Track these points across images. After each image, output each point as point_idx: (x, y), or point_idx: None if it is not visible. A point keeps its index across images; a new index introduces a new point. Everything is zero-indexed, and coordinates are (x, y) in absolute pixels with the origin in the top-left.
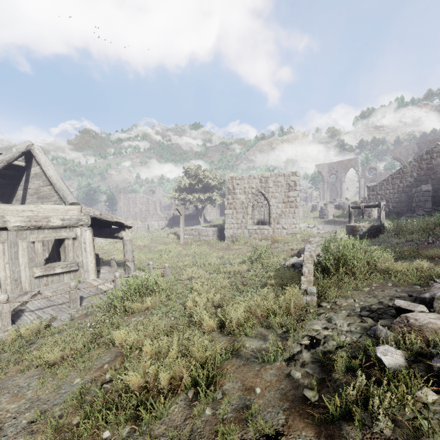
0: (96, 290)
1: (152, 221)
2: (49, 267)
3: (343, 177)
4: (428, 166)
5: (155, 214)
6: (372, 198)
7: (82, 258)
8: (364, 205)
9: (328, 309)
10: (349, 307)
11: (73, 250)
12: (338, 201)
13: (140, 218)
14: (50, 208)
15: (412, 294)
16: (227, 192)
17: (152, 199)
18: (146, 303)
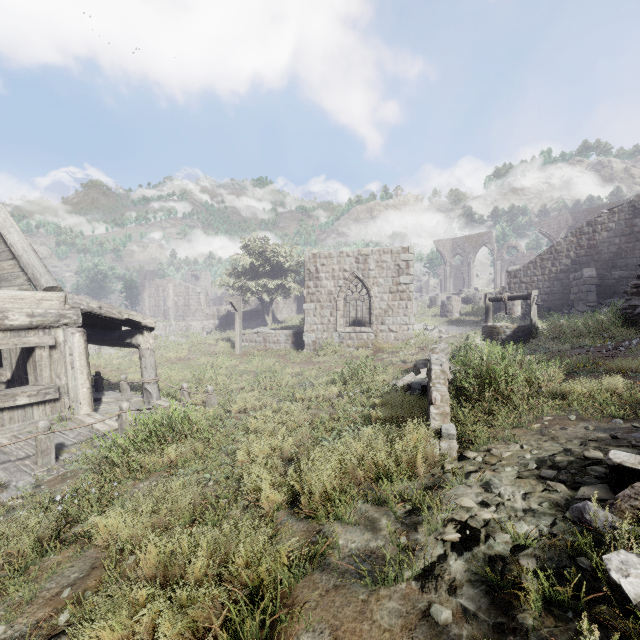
0: (90, 432)
1: (193, 320)
2: (4, 396)
3: (472, 259)
4: (590, 242)
5: (199, 310)
6: (514, 287)
7: (67, 380)
8: (507, 296)
9: (480, 463)
10: (516, 460)
11: (50, 366)
12: (466, 292)
13: (175, 316)
14: (7, 296)
15: (616, 434)
16: (308, 276)
17: (193, 288)
18: (168, 455)
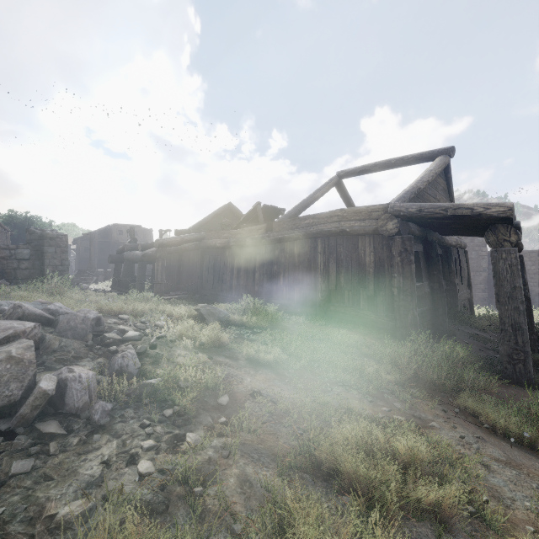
0: None
1: None
2: None
3: None
4: None
5: None
6: None
7: None
8: None
9: None
10: None
11: None
12: None
13: None
14: None
15: None
16: None
17: None
18: None
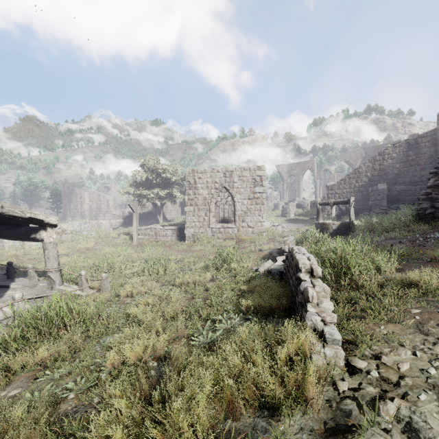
0: None
1: (104, 219)
2: None
3: (301, 178)
4: (381, 166)
5: (108, 212)
6: (331, 197)
7: None
8: (332, 201)
9: (379, 381)
10: (421, 378)
11: None
12: (297, 200)
13: (90, 216)
14: None
15: None
16: (188, 186)
17: (104, 196)
18: (40, 353)
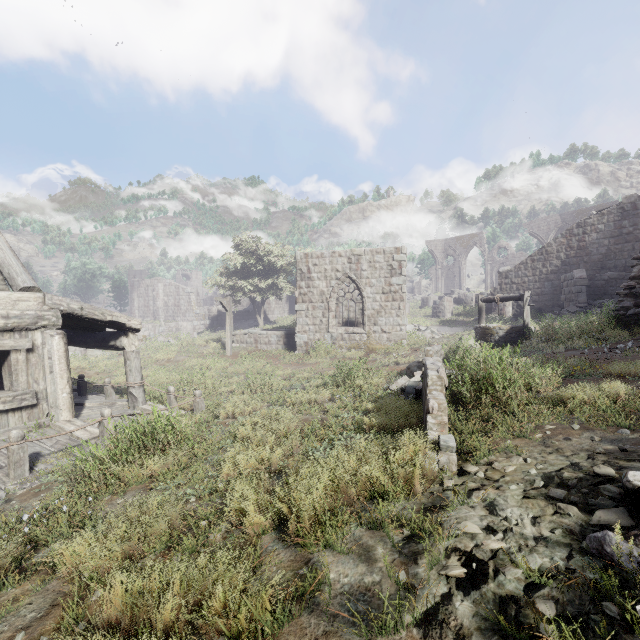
0: (69, 440)
1: (184, 321)
2: None
3: (463, 260)
4: (580, 243)
5: (189, 310)
6: (506, 288)
7: (46, 385)
8: (499, 296)
9: (482, 479)
10: (520, 476)
11: (26, 371)
12: (457, 292)
13: (165, 316)
14: None
15: (625, 447)
16: (300, 276)
17: (184, 288)
18: (149, 467)
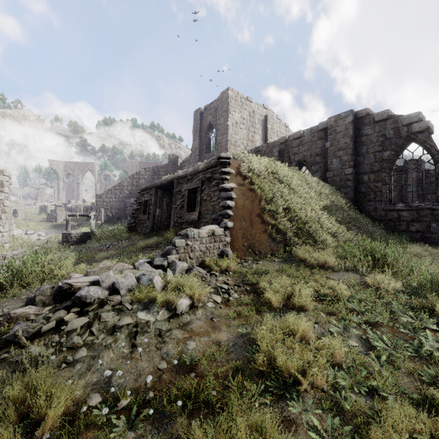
0: None
1: None
2: None
3: (80, 179)
4: (137, 183)
5: None
6: (100, 204)
7: None
8: (79, 214)
9: None
10: None
11: None
12: (73, 203)
13: None
14: None
15: None
16: None
17: None
18: None
